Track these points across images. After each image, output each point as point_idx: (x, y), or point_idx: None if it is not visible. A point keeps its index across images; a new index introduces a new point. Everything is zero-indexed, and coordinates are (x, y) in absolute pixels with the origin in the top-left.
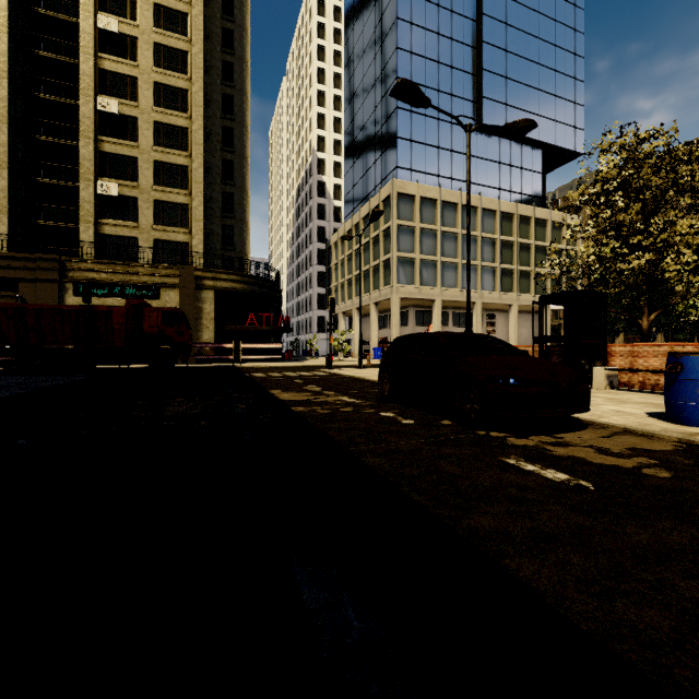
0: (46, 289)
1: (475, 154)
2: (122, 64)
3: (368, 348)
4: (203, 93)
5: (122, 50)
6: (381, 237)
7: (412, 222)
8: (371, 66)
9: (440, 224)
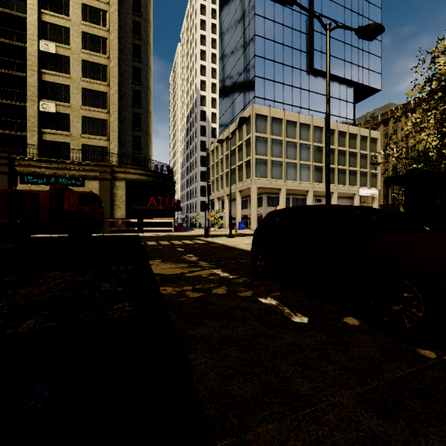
0: None
1: (308, 89)
2: (59, 18)
3: (234, 222)
4: (118, 41)
5: (59, 8)
6: (244, 145)
7: (265, 134)
8: (237, 28)
9: (285, 136)
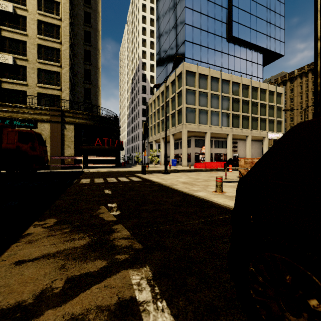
0: None
1: (228, 52)
2: None
3: (168, 160)
4: (70, 6)
5: None
6: (176, 97)
7: (194, 87)
8: (170, 4)
9: (210, 89)
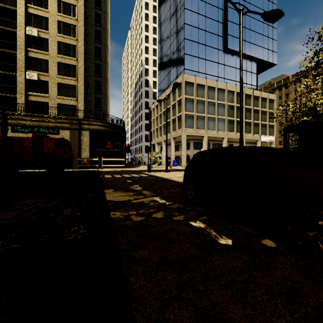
0: None
1: (223, 63)
2: (40, 10)
3: (170, 161)
4: (84, 28)
5: (40, 3)
6: (176, 104)
7: (192, 96)
8: (171, 19)
9: (206, 97)
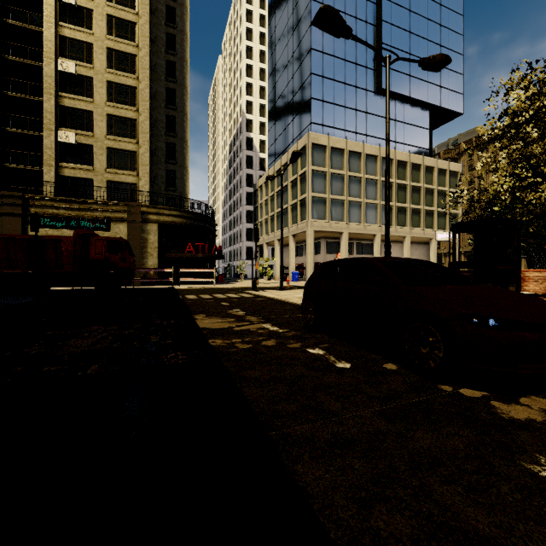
0: (11, 222)
1: (375, 113)
2: (80, 32)
3: (287, 272)
4: (149, 58)
5: (80, 20)
6: (298, 180)
7: (324, 167)
8: (290, 40)
9: (347, 170)
